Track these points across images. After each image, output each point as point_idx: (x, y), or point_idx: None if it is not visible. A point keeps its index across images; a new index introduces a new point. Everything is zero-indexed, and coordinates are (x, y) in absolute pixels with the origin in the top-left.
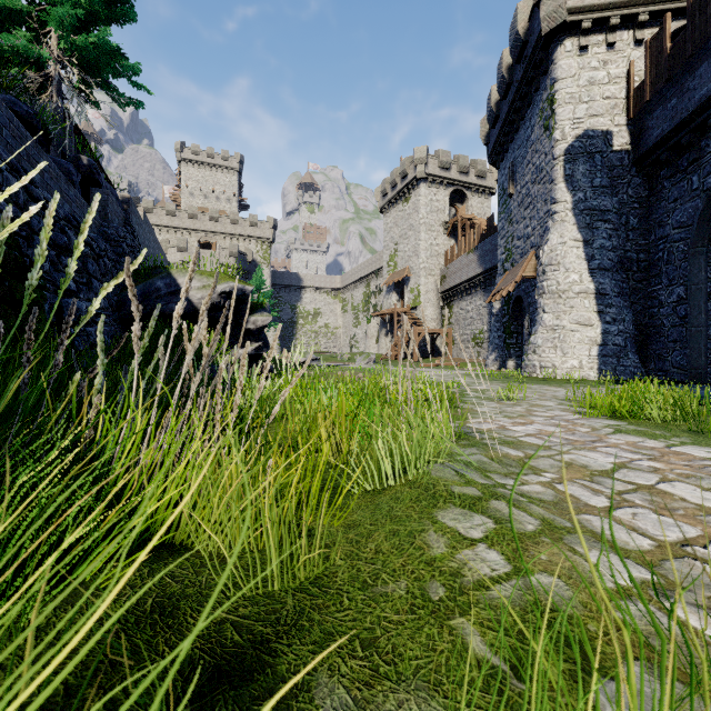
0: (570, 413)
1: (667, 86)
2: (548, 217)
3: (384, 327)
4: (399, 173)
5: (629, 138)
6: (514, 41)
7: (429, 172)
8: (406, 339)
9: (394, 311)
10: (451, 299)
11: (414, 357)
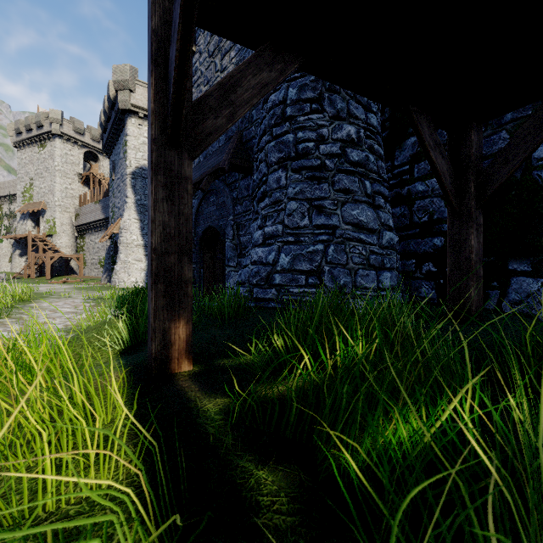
0: (81, 300)
1: None
2: (125, 203)
3: (19, 248)
4: (35, 121)
5: None
6: (109, 98)
7: (64, 132)
8: (41, 260)
9: (29, 237)
10: (84, 232)
11: (47, 275)
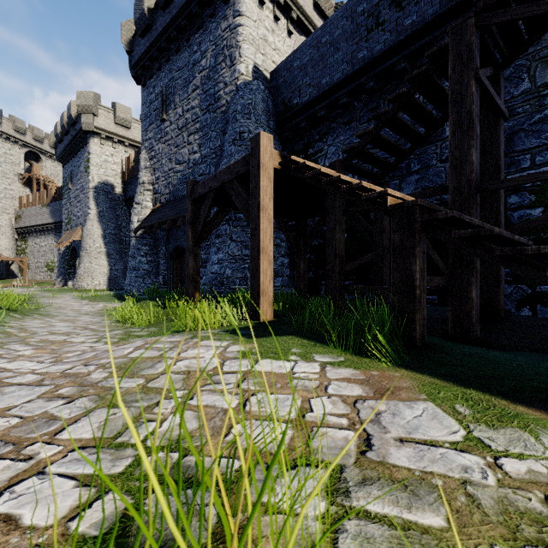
0: (71, 298)
1: (132, 179)
2: (87, 213)
3: None
4: None
5: (122, 190)
6: (70, 117)
7: (3, 131)
8: None
9: None
10: (27, 235)
11: None
